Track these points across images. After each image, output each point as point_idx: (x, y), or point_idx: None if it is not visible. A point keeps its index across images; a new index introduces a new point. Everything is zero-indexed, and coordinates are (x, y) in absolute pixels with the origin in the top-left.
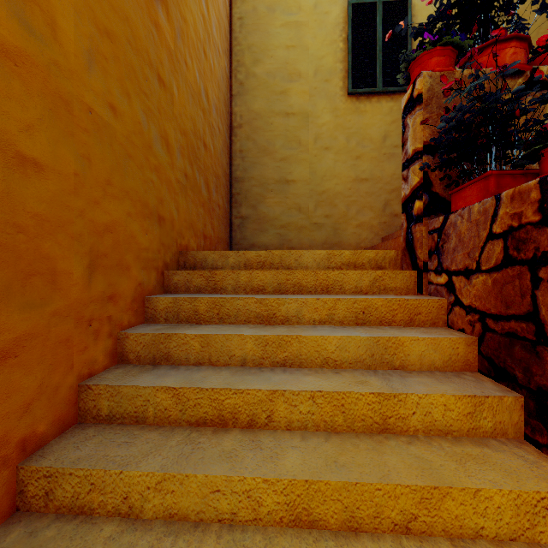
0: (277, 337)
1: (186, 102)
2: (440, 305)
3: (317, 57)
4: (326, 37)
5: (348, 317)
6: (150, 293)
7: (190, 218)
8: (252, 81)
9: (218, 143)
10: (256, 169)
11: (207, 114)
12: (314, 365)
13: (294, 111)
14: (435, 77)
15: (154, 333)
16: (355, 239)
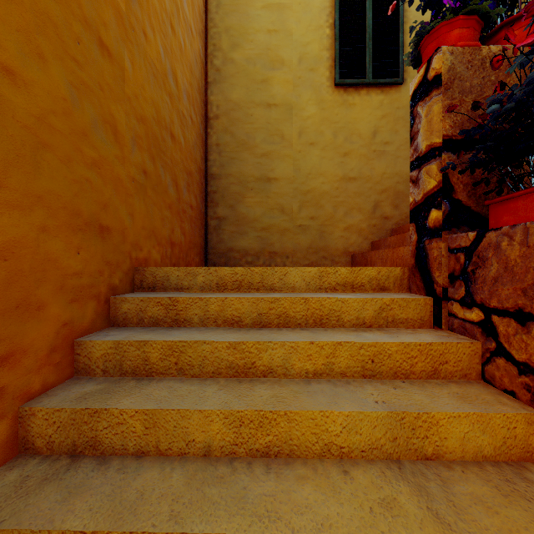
0: (257, 414)
1: (145, 81)
2: (473, 351)
3: (301, 44)
4: (311, 22)
5: (352, 367)
6: (84, 332)
7: (151, 224)
8: (229, 68)
9: (191, 135)
10: (234, 165)
11: (176, 100)
12: (311, 453)
13: (276, 102)
14: (457, 54)
15: (74, 408)
16: (343, 243)
